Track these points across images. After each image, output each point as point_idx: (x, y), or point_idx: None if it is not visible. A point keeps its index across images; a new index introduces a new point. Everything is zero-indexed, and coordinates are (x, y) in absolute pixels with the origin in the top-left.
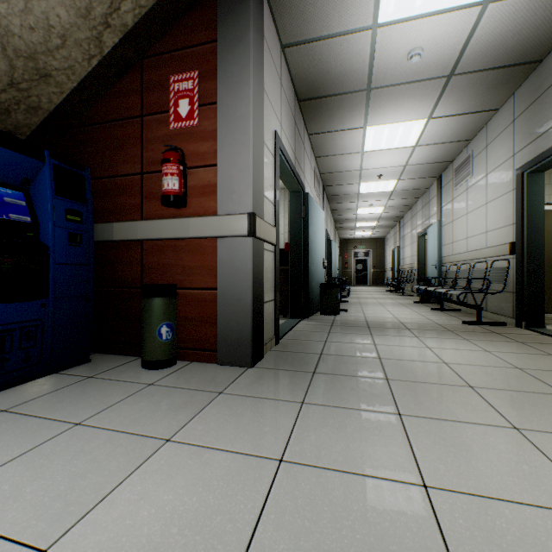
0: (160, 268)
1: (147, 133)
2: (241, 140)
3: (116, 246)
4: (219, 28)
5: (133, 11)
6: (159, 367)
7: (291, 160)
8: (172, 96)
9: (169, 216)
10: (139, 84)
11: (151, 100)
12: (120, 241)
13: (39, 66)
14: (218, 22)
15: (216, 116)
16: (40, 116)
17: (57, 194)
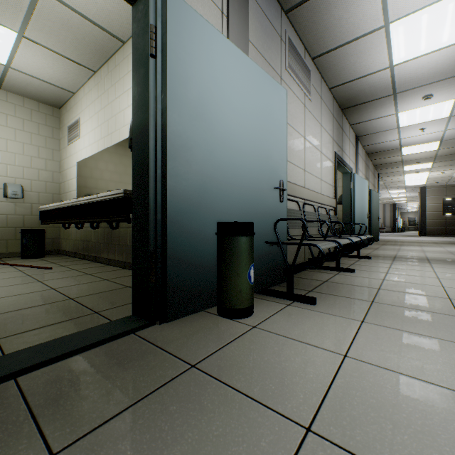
0: None
1: None
2: None
3: None
4: None
5: None
6: None
7: None
8: None
9: None
10: None
11: None
12: None
13: None
14: None
15: None
16: None
17: None
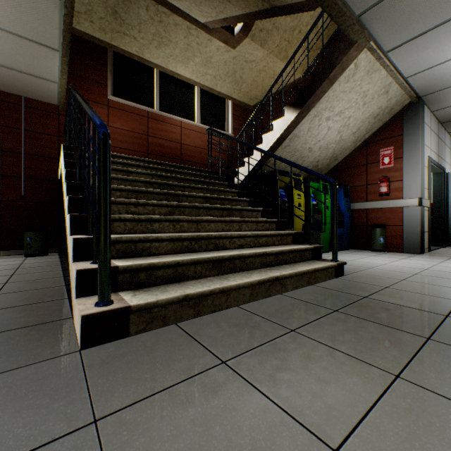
0: (374, 218)
1: (368, 170)
2: (414, 171)
3: (354, 211)
4: (403, 131)
5: (368, 134)
6: (379, 251)
7: (435, 162)
8: (380, 156)
9: (379, 200)
10: (364, 153)
11: (370, 158)
12: (356, 209)
13: (335, 158)
14: (403, 129)
15: (402, 162)
16: (328, 170)
17: (344, 197)
